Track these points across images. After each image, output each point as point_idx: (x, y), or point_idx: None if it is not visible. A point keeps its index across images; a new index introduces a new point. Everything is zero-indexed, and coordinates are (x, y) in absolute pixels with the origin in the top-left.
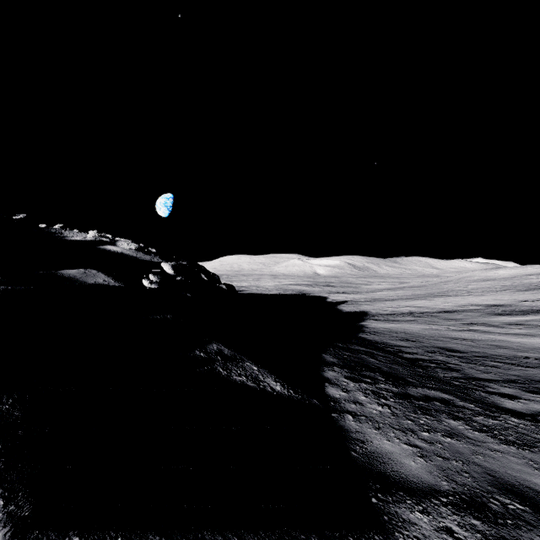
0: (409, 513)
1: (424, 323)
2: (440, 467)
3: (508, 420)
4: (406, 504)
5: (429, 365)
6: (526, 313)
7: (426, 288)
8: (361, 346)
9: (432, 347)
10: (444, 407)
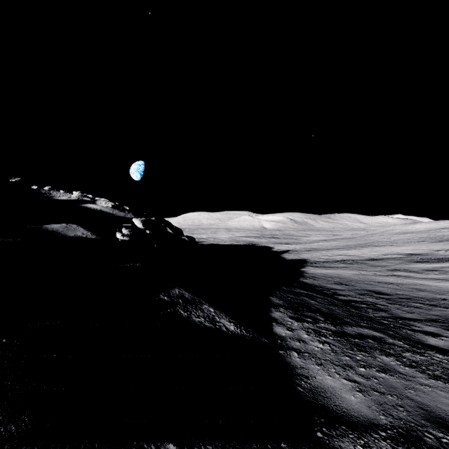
0: (352, 447)
1: (355, 269)
2: (377, 402)
3: (433, 356)
4: (349, 438)
5: (360, 306)
6: (441, 261)
7: (355, 239)
8: (302, 289)
9: (362, 290)
10: (376, 345)
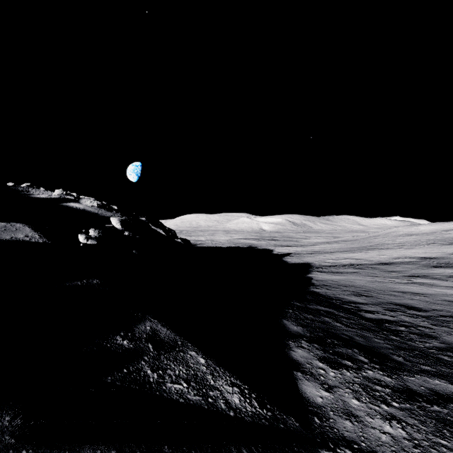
0: None
1: (367, 275)
2: None
3: None
4: None
5: (399, 329)
6: None
7: (358, 241)
8: (319, 304)
9: (389, 303)
10: None
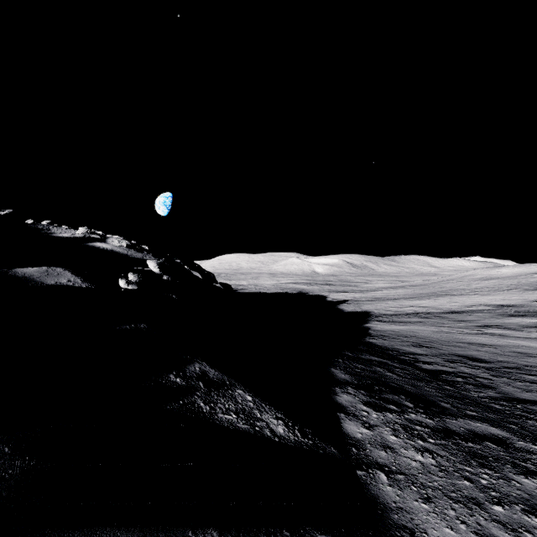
0: None
1: (433, 325)
2: None
3: None
4: None
5: (455, 380)
6: None
7: (428, 286)
8: (372, 354)
9: (451, 355)
10: (503, 453)
